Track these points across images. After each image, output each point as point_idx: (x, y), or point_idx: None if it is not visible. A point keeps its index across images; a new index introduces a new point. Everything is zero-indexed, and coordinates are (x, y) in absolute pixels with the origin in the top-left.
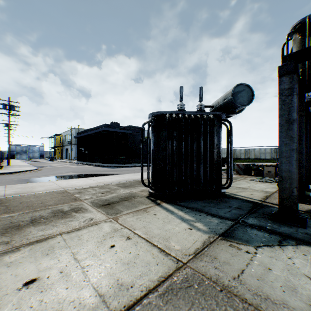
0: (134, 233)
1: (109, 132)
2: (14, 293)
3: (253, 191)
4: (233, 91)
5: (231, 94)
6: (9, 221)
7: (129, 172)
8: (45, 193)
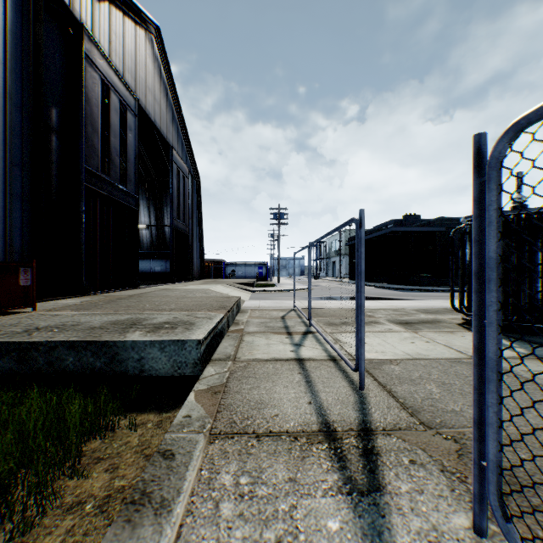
0: (433, 341)
1: (400, 234)
2: None
3: None
4: None
5: None
6: (327, 321)
7: (437, 298)
8: (338, 309)
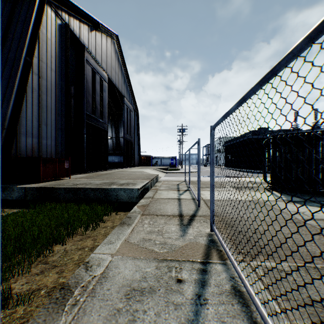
0: (244, 194)
1: (254, 140)
2: (207, 194)
3: None
4: None
5: None
6: None
7: None
8: (208, 181)
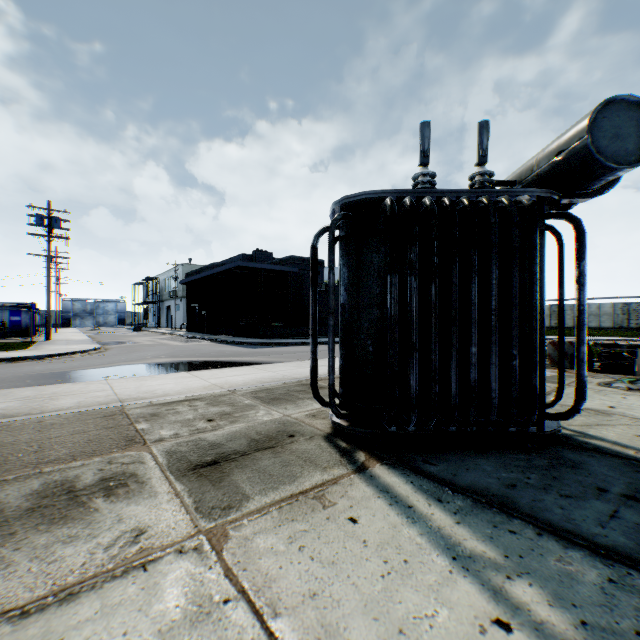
0: None
1: (248, 271)
2: None
3: (638, 425)
4: (593, 123)
5: (586, 130)
6: None
7: (290, 357)
8: (69, 416)
